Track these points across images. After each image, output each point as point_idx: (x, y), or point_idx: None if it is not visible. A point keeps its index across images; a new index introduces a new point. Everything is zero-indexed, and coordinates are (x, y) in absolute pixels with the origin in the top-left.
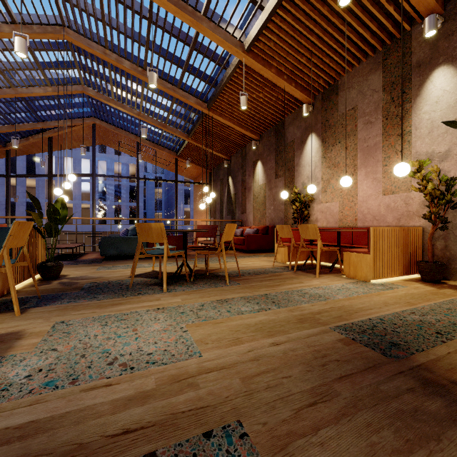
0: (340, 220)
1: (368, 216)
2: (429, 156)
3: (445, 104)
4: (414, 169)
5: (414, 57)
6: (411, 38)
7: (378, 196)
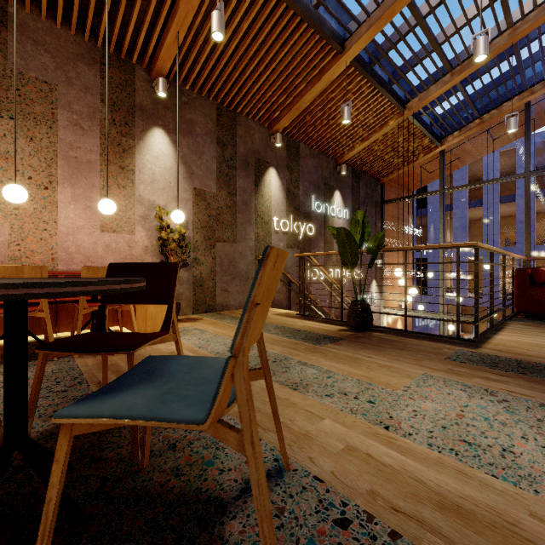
0: (16, 258)
1: (77, 255)
2: (151, 204)
3: (164, 165)
4: (156, 215)
5: (138, 97)
6: (135, 74)
7: (94, 231)
